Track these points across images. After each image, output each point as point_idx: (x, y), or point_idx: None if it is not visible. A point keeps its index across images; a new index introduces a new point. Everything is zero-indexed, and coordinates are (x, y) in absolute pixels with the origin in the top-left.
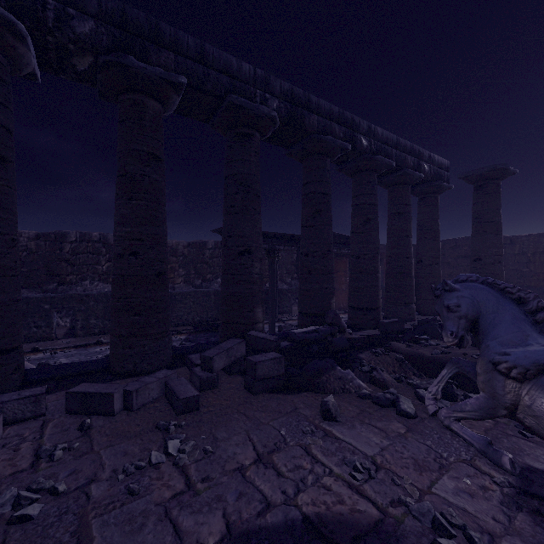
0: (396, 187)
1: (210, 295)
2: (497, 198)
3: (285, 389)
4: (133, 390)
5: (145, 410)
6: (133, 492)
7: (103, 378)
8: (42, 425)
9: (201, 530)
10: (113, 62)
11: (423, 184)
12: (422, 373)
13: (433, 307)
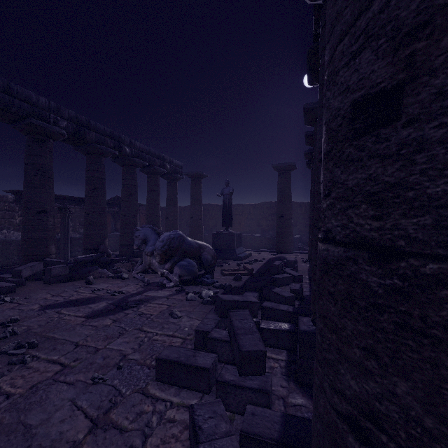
0: (151, 175)
1: None
2: (200, 187)
3: (69, 281)
4: None
5: None
6: None
7: None
8: None
9: (31, 307)
10: None
11: (168, 175)
12: None
13: None
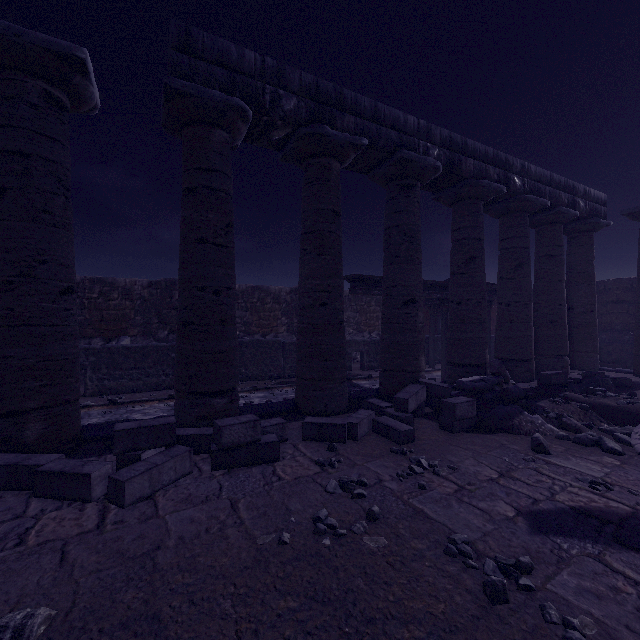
0: (546, 227)
1: None
2: None
3: (478, 430)
4: (358, 423)
5: (367, 441)
6: (423, 487)
7: (299, 417)
8: (295, 447)
9: (497, 509)
10: (313, 133)
11: (576, 222)
12: (610, 422)
13: (587, 360)
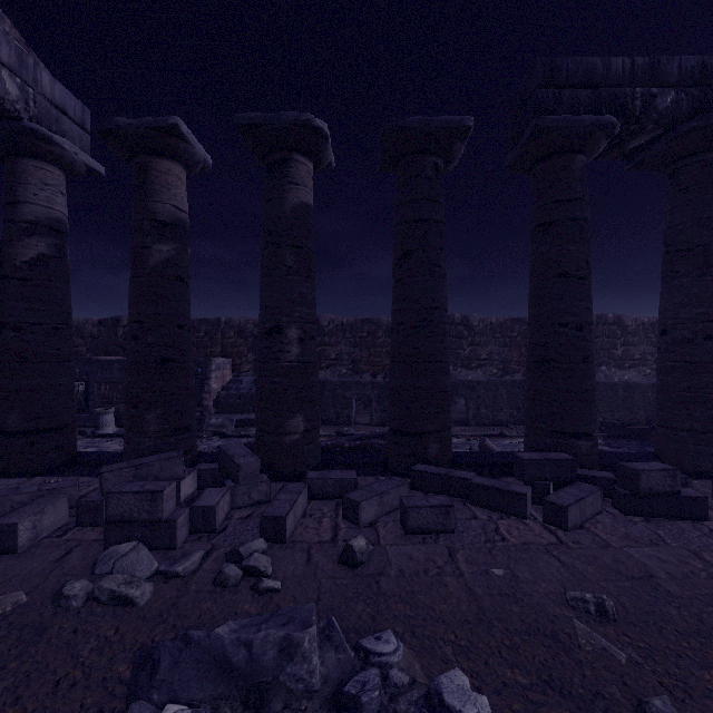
0: None
1: (616, 389)
2: None
3: None
4: None
5: None
6: None
7: None
8: (710, 508)
9: None
10: (700, 127)
11: None
12: None
13: None
